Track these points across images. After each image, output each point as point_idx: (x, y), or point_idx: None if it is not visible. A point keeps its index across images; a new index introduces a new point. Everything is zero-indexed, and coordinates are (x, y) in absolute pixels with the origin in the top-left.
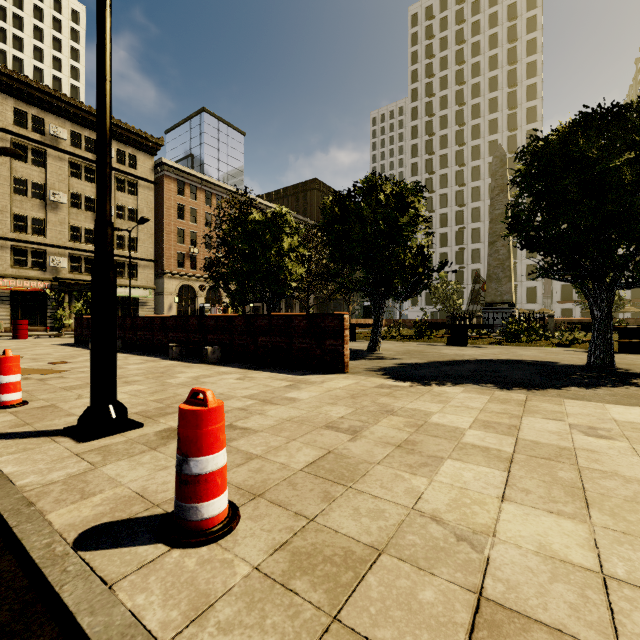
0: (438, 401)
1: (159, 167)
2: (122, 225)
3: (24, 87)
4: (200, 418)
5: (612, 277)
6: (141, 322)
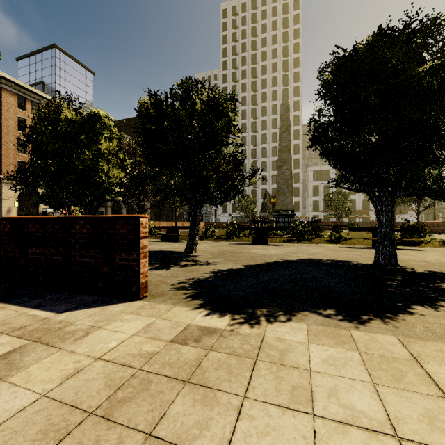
0: (292, 396)
1: None
2: None
3: None
4: None
5: (393, 187)
6: None
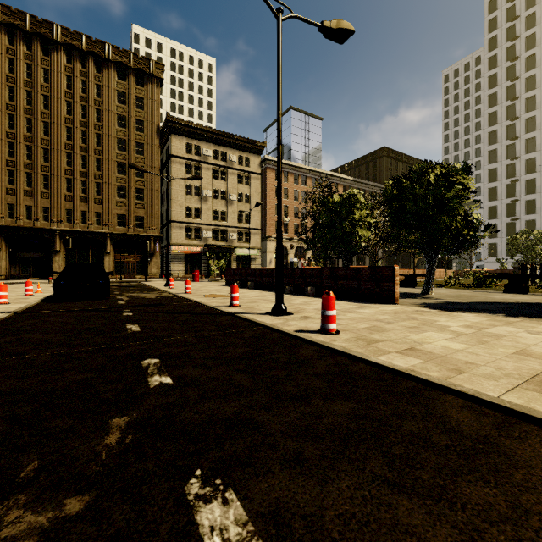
0: (449, 318)
1: (263, 162)
2: (241, 206)
3: (191, 129)
4: (329, 299)
5: None
6: (265, 272)
